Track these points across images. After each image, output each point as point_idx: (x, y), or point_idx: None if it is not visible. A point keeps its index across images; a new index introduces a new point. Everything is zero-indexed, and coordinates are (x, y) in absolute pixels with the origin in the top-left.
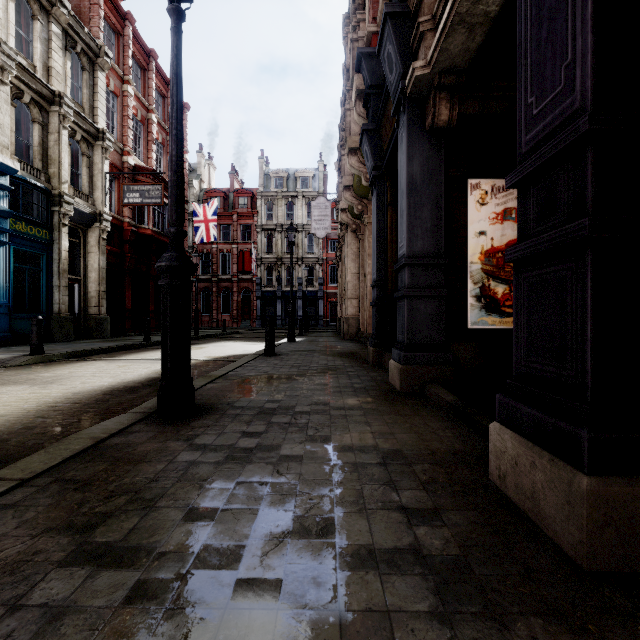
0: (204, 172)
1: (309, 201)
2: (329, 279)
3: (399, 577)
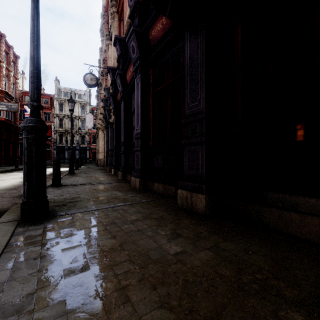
0: (19, 81)
1: (82, 105)
2: (92, 141)
3: (101, 175)
